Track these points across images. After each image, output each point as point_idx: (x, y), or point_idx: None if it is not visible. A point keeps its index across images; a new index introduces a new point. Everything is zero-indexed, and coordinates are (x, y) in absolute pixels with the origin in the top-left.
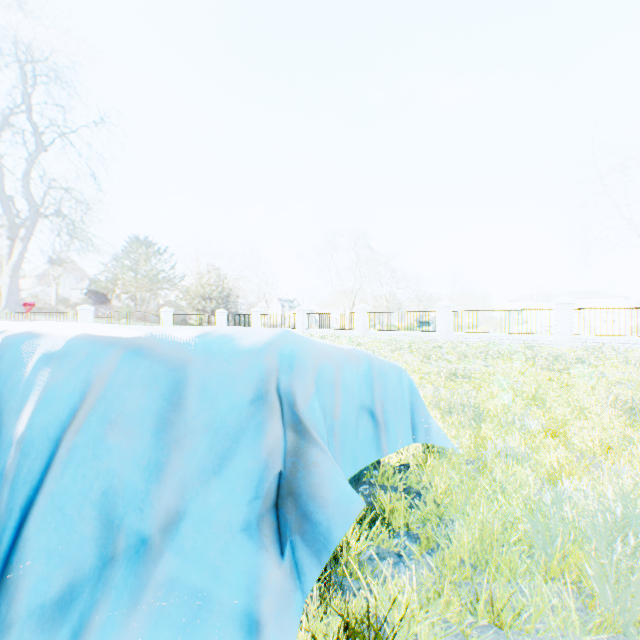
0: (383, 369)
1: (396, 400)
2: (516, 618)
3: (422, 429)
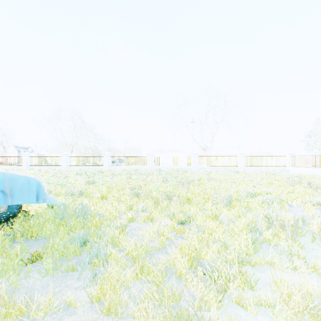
0: (14, 177)
1: (24, 188)
2: (37, 234)
3: (42, 198)
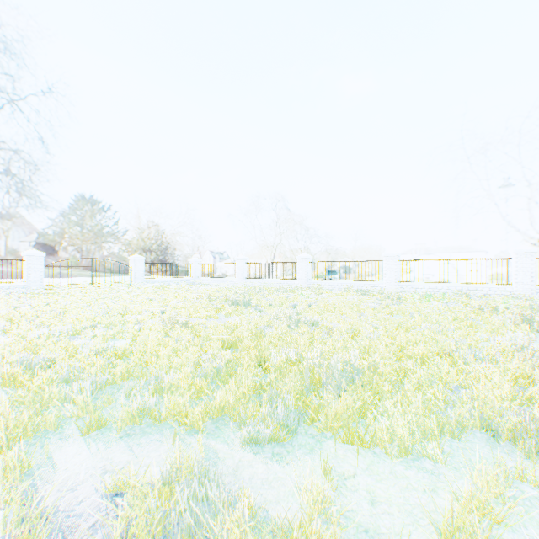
0: None
1: None
2: None
3: None
